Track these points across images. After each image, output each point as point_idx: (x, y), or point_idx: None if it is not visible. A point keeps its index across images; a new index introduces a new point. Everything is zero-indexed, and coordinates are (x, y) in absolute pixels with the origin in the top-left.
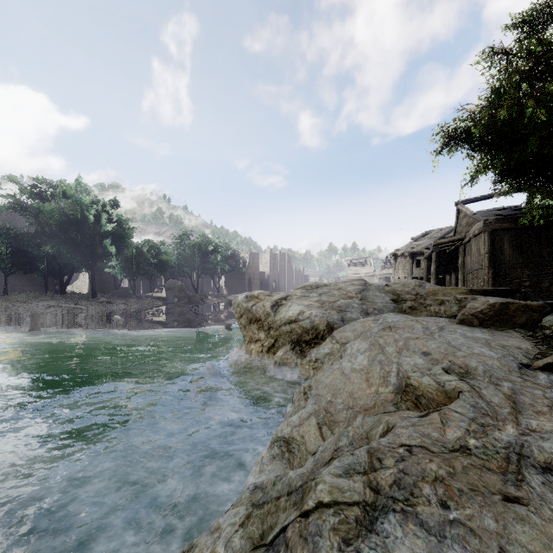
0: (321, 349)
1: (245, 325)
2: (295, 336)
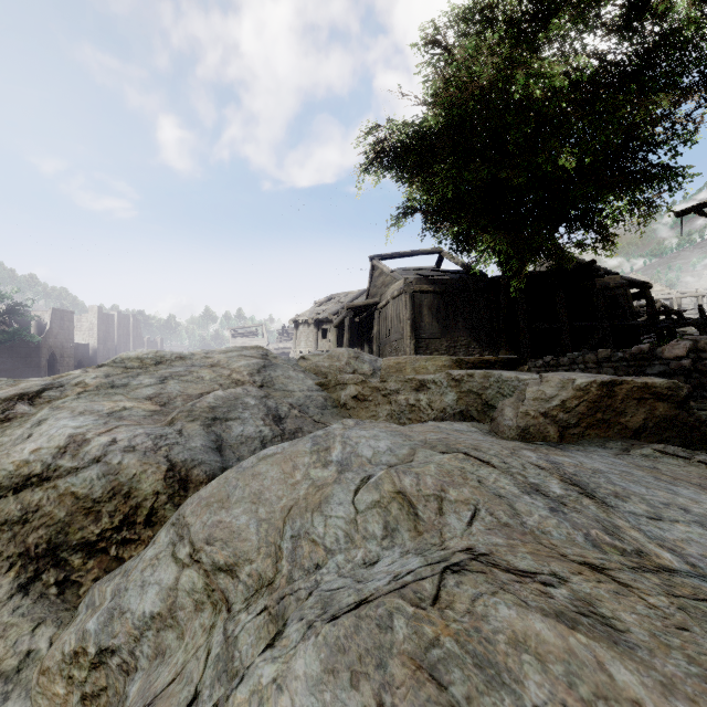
0: (133, 588)
1: None
2: (39, 534)
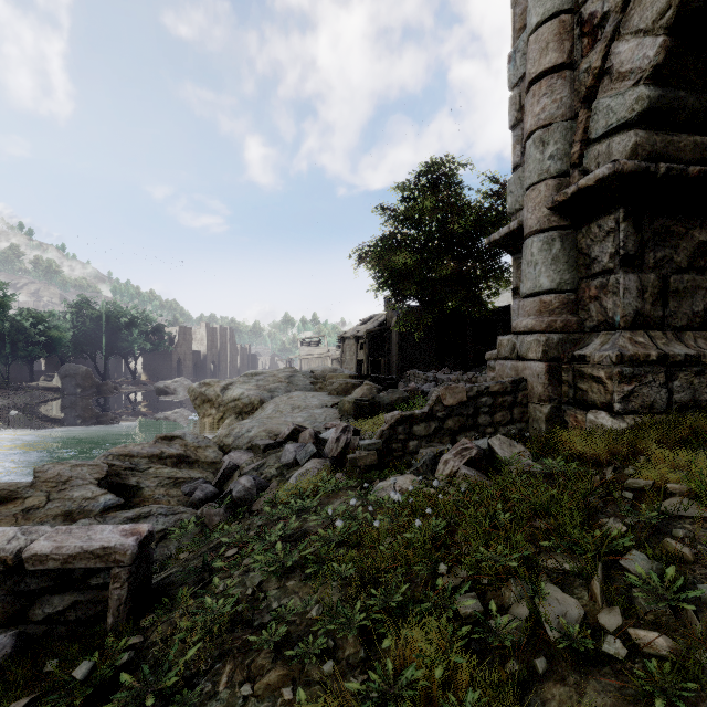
0: (255, 415)
1: (200, 405)
2: (238, 409)
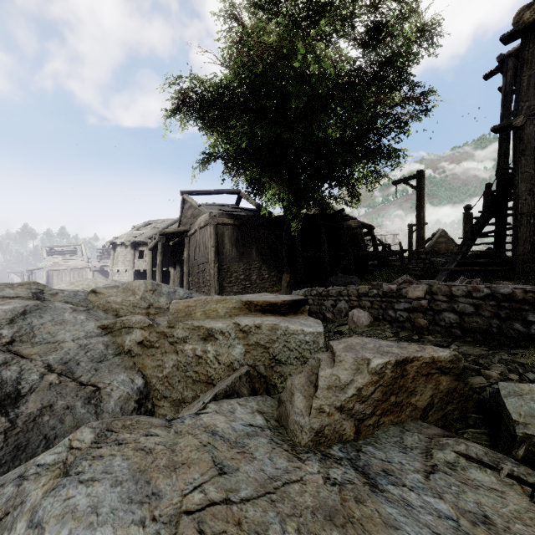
0: None
1: None
2: None
